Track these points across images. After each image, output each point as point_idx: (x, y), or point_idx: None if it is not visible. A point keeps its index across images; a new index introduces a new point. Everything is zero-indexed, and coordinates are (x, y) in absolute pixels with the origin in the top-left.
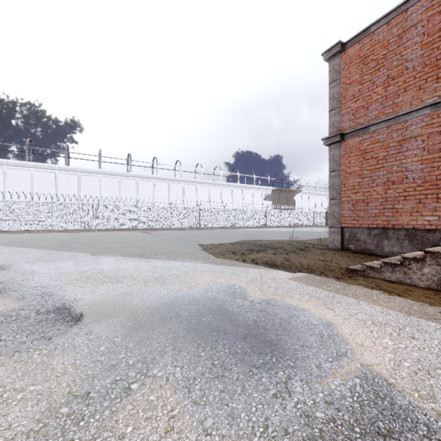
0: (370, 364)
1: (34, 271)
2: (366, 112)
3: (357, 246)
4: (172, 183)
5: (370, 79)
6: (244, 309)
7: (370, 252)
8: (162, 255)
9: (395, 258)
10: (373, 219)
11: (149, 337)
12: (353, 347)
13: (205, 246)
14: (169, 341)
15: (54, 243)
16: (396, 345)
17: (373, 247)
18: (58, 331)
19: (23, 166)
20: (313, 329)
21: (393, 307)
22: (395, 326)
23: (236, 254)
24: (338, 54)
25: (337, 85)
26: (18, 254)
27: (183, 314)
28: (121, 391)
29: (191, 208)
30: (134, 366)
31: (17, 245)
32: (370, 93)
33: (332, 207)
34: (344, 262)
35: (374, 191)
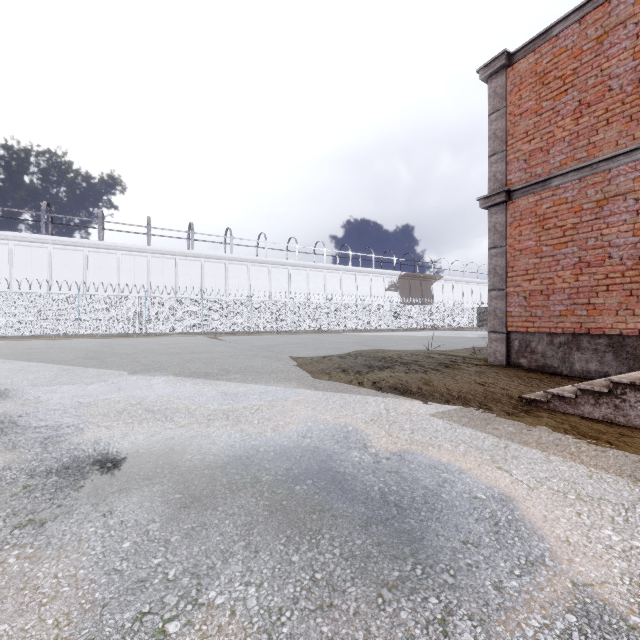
0: (588, 581)
1: (41, 400)
2: (545, 157)
3: (531, 361)
4: (253, 266)
5: (552, 107)
6: (363, 470)
7: (552, 370)
8: (237, 374)
9: (599, 383)
10: (556, 320)
11: (206, 522)
12: (552, 546)
13: (301, 360)
14: (240, 531)
15: (79, 355)
16: (627, 542)
17: (557, 362)
18: (58, 509)
19: (38, 242)
20: (480, 508)
21: (606, 467)
22: (617, 504)
23: (348, 373)
24: (502, 71)
25: (501, 117)
26: (22, 372)
27: (265, 478)
28: (149, 639)
29: (281, 302)
30: (176, 582)
31: (24, 358)
32: (552, 128)
33: (493, 302)
34: (515, 386)
35: (558, 277)
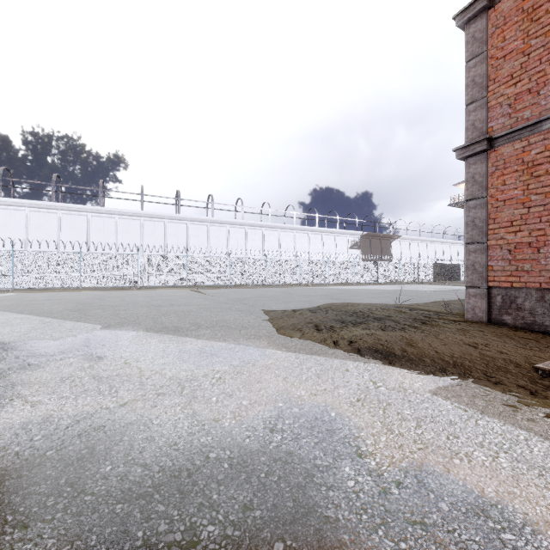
0: None
1: None
2: (535, 99)
3: (517, 318)
4: (232, 228)
5: (543, 44)
6: (366, 515)
7: (543, 329)
8: (207, 329)
9: None
10: (548, 274)
11: None
12: None
13: (273, 313)
14: None
15: (68, 307)
16: None
17: (549, 320)
18: None
19: (49, 208)
20: None
21: None
22: None
23: (321, 330)
24: (482, 13)
25: (481, 63)
26: (2, 325)
27: (206, 533)
28: None
29: (256, 259)
30: None
31: (17, 310)
32: (543, 66)
33: (471, 256)
34: (512, 349)
35: None
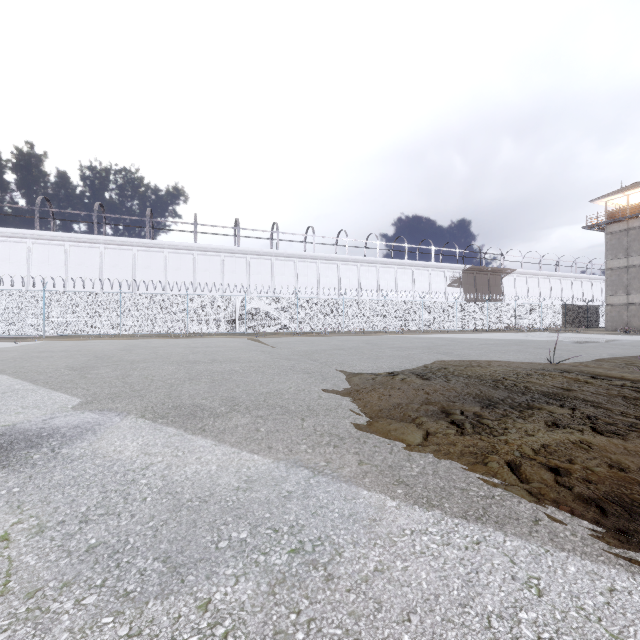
0: None
1: None
2: None
3: None
4: (301, 262)
5: None
6: None
7: None
8: (244, 415)
9: None
10: None
11: None
12: None
13: (358, 379)
14: None
15: (74, 362)
16: None
17: None
18: None
19: (91, 242)
20: None
21: None
22: None
23: (461, 426)
24: None
25: None
26: None
27: None
28: None
29: (330, 300)
30: None
31: (5, 366)
32: None
33: None
34: None
35: None
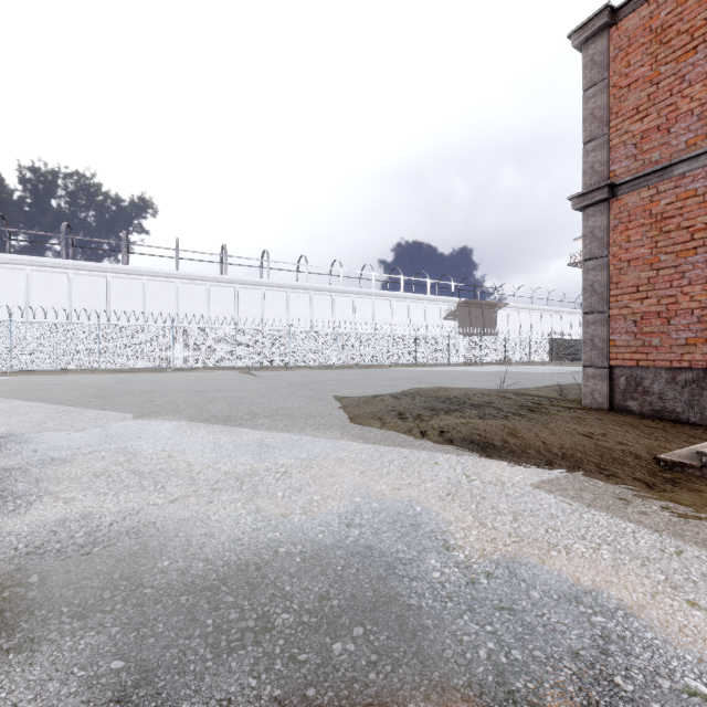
0: None
1: (5, 454)
2: (665, 138)
3: (644, 404)
4: (293, 293)
5: (674, 71)
6: (451, 602)
7: (674, 417)
8: (266, 419)
9: None
10: (681, 351)
11: None
12: None
13: (346, 400)
14: None
15: (86, 393)
16: None
17: (682, 406)
18: None
19: (57, 267)
20: None
21: None
22: None
23: (406, 419)
24: (603, 32)
25: (602, 92)
26: (7, 415)
27: (280, 620)
28: None
29: (324, 333)
30: None
31: (22, 396)
32: (674, 99)
33: (590, 328)
34: (634, 439)
35: (684, 294)
